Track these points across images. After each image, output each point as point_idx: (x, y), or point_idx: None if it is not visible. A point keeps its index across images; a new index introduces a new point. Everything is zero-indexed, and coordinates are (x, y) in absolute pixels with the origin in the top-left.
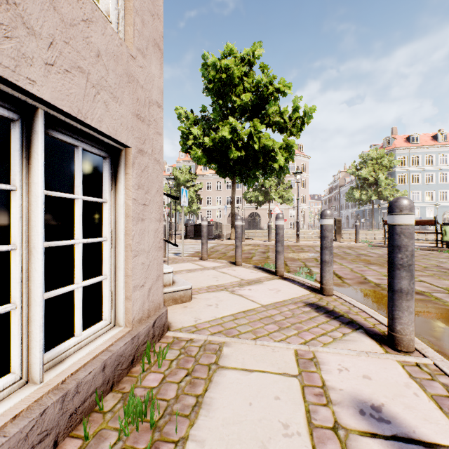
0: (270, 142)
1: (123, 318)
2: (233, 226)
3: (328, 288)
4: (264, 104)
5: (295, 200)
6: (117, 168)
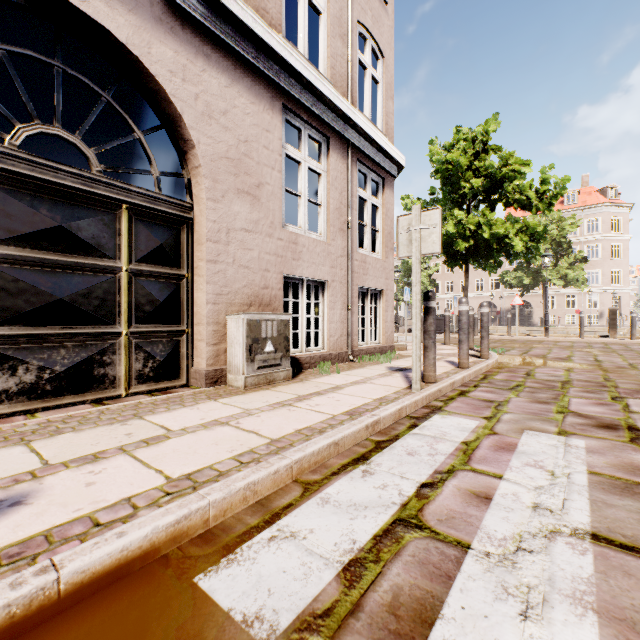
0: (501, 229)
1: (382, 341)
2: None
3: None
4: (498, 184)
5: (599, 279)
6: (380, 296)
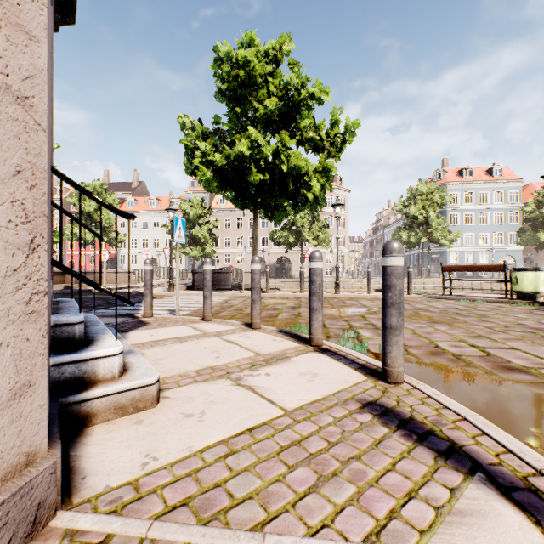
0: (302, 162)
1: None
2: None
3: (396, 372)
4: (294, 114)
5: (333, 242)
6: None
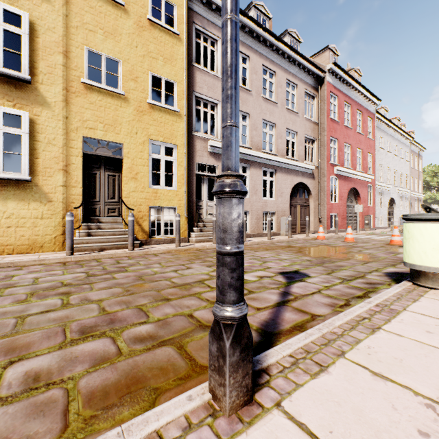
0: None
1: None
2: None
3: None
4: None
5: None
6: None
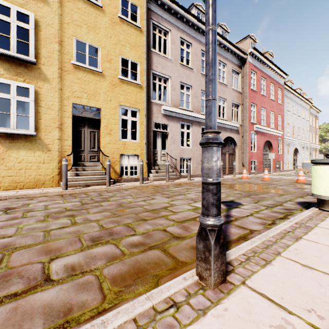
0: None
1: None
2: None
3: None
4: None
5: None
6: None
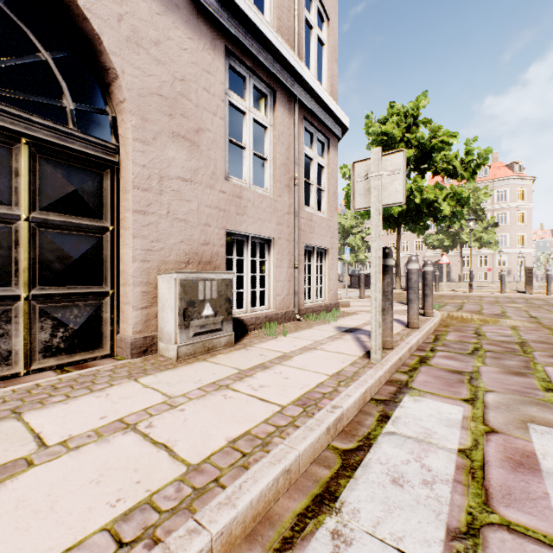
0: (431, 194)
1: (327, 299)
2: (397, 276)
3: None
4: (428, 155)
5: (507, 241)
6: (325, 254)
